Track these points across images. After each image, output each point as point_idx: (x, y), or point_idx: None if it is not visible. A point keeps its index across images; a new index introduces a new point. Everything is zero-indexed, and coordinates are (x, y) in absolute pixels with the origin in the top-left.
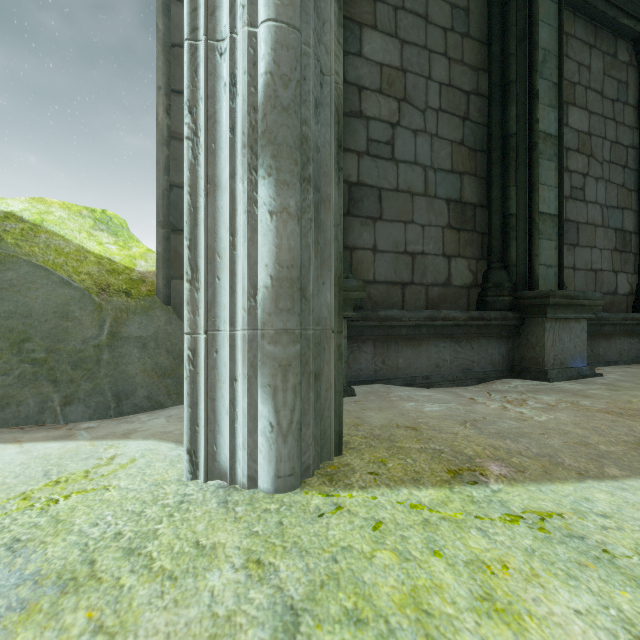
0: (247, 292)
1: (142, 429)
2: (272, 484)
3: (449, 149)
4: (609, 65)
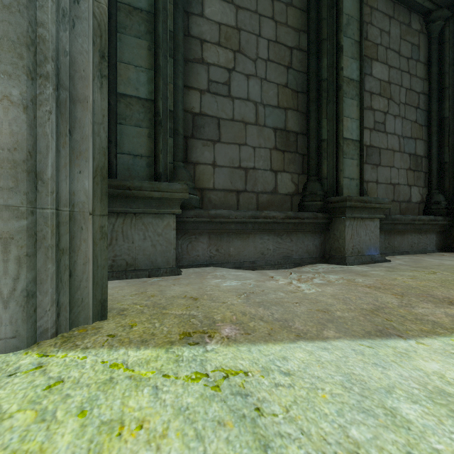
0: None
1: None
2: None
3: (276, 90)
4: (405, 32)
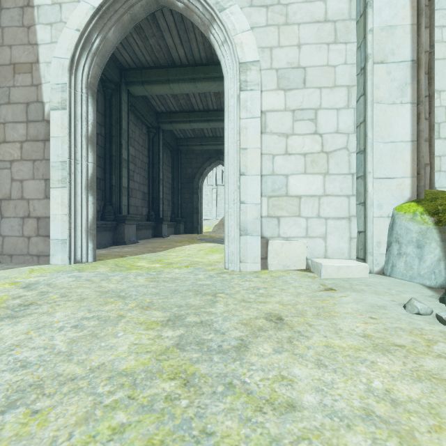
0: (86, 220)
1: (12, 267)
2: (93, 260)
3: None
4: (141, 133)
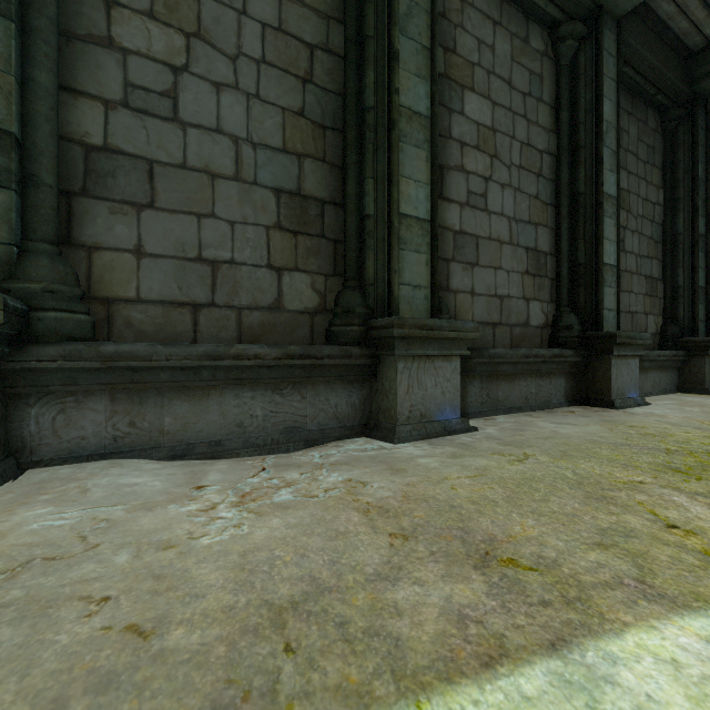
0: None
1: None
2: None
3: (279, 119)
4: (519, 50)
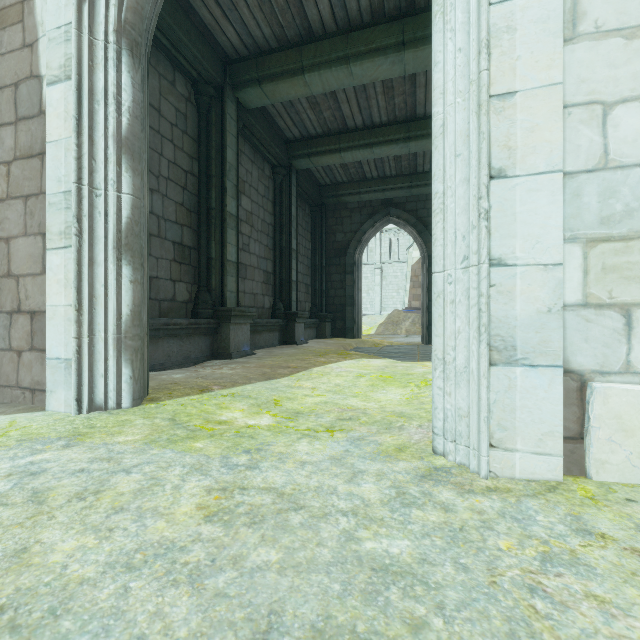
0: (117, 317)
1: None
2: (131, 404)
3: (175, 207)
4: (261, 175)
